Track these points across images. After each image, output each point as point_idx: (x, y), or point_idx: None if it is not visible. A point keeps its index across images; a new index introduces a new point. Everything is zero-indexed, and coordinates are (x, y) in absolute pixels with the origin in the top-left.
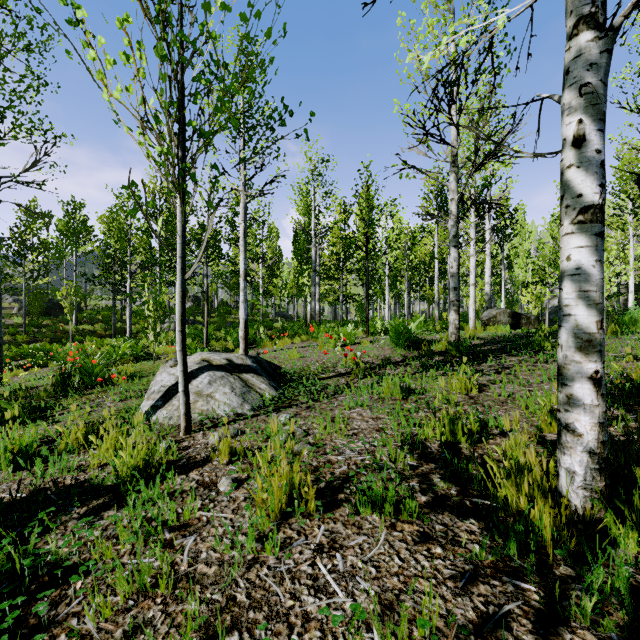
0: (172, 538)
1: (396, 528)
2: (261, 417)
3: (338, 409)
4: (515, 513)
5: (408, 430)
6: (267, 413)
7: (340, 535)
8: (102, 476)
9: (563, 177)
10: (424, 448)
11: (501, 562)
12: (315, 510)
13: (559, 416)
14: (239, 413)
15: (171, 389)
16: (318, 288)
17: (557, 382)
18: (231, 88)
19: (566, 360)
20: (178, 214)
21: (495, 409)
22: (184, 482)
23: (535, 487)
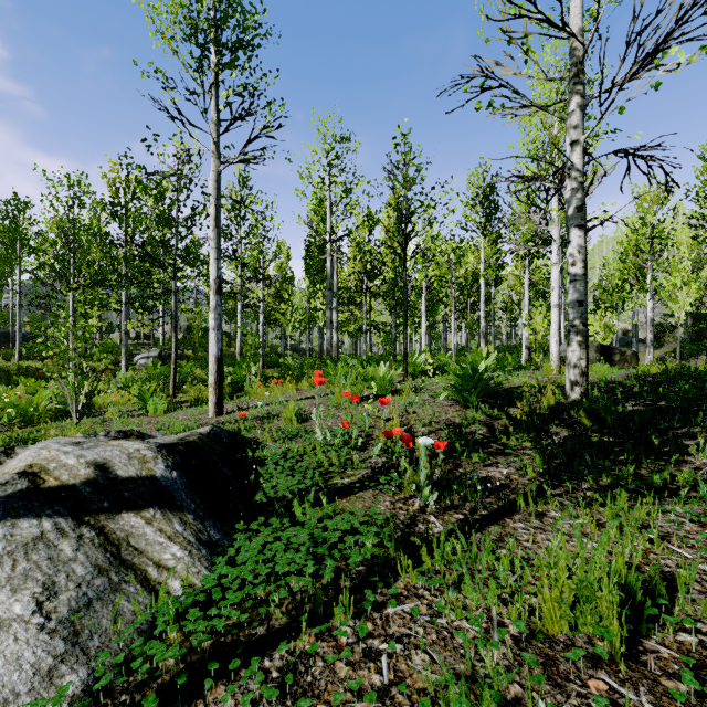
0: None
1: None
2: None
3: None
4: None
5: None
6: None
7: None
8: None
9: None
10: None
11: None
12: None
13: None
14: None
15: None
16: (335, 314)
17: None
18: None
19: None
20: None
21: None
22: None
23: None
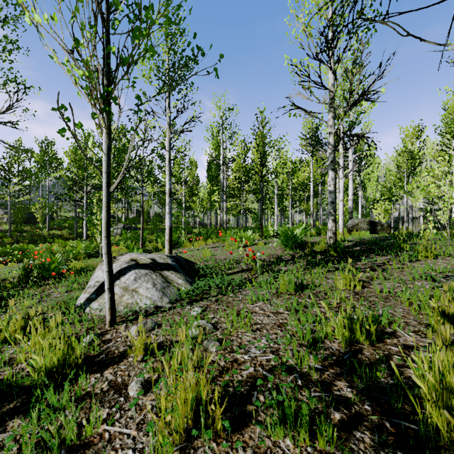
0: None
1: None
2: (177, 310)
3: (242, 303)
4: (447, 444)
5: (309, 330)
6: (182, 306)
7: None
8: (25, 372)
9: None
10: (325, 347)
11: None
12: (223, 428)
13: None
14: (158, 306)
15: (103, 284)
16: (225, 203)
17: None
18: (146, 16)
19: None
20: (104, 135)
21: (381, 305)
22: (97, 383)
23: None
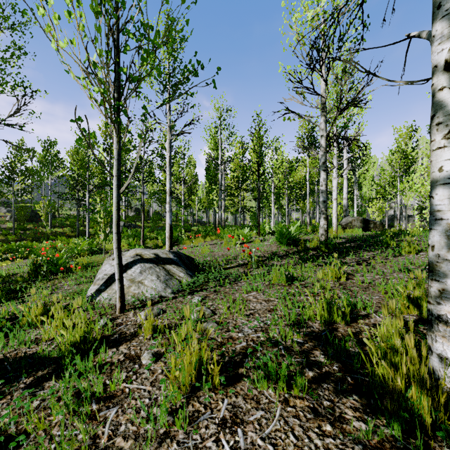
0: (98, 409)
1: (289, 403)
2: (179, 299)
3: (238, 293)
4: (391, 390)
5: (294, 312)
6: (184, 295)
7: (241, 409)
8: (50, 348)
9: (435, 99)
10: (307, 327)
11: (387, 442)
12: (219, 384)
13: (432, 307)
14: (162, 296)
15: (111, 277)
16: (223, 202)
17: (429, 277)
18: (154, 41)
19: (439, 259)
20: (114, 142)
21: (360, 293)
22: (114, 355)
23: (410, 369)
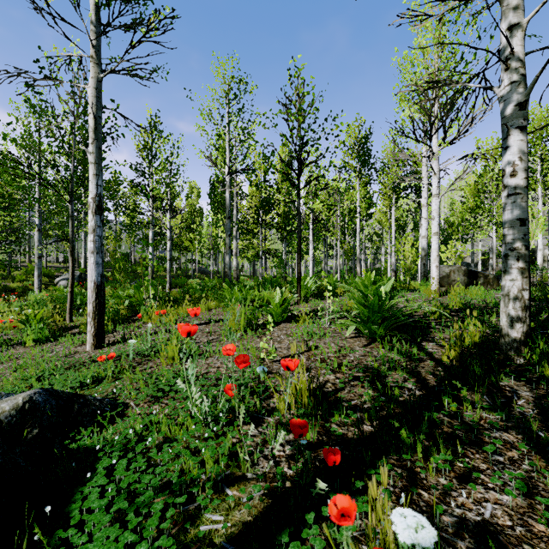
0: None
1: None
2: None
3: None
4: None
5: None
6: None
7: None
8: None
9: None
10: None
11: None
12: None
13: None
14: None
15: None
16: (235, 242)
17: None
18: None
19: None
20: None
21: None
22: None
23: None
